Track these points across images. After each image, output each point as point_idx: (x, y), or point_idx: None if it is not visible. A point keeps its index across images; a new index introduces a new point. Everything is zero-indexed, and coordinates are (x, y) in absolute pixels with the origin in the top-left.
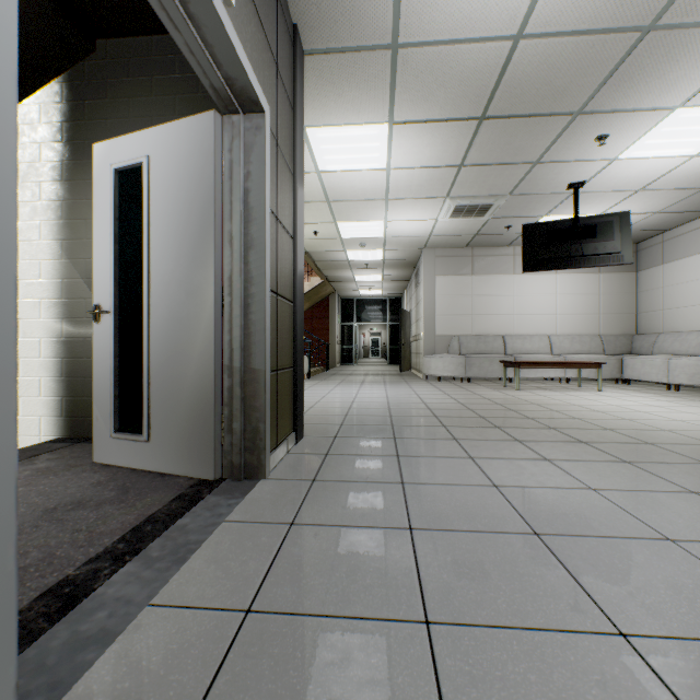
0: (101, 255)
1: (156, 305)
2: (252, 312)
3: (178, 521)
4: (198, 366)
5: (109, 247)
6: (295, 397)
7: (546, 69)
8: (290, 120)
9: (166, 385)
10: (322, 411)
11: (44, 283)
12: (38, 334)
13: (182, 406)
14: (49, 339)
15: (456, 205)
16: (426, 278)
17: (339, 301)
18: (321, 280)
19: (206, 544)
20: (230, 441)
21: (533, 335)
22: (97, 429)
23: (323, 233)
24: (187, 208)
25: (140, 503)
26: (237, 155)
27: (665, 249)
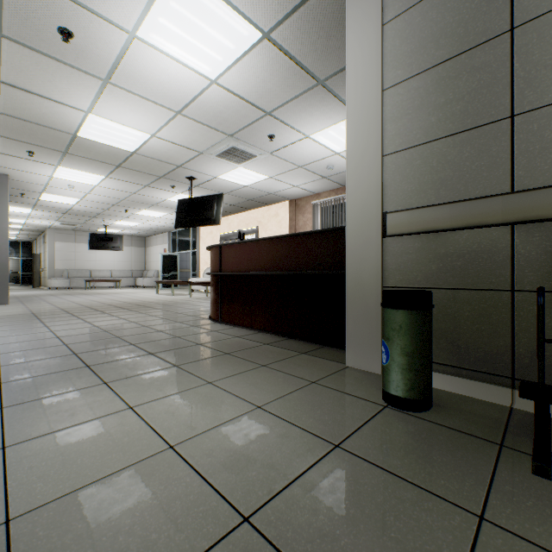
0: None
1: None
2: None
3: None
4: None
5: None
6: None
7: (80, 213)
8: None
9: None
10: None
11: None
12: None
13: None
14: None
15: (62, 223)
16: (50, 242)
17: None
18: None
19: None
20: None
21: (105, 270)
22: None
23: None
24: None
25: None
26: None
27: (151, 242)
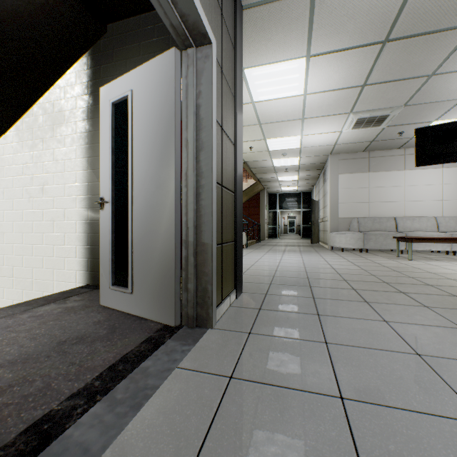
0: (104, 163)
1: (137, 196)
2: (202, 199)
3: (143, 363)
4: (163, 240)
5: (109, 157)
6: (236, 263)
7: None
8: (232, 56)
9: (143, 254)
10: (255, 272)
11: (78, 186)
12: (75, 218)
13: (153, 269)
14: (81, 221)
15: (358, 118)
16: (331, 176)
17: (267, 195)
18: (254, 181)
19: (159, 390)
20: (186, 297)
21: (421, 216)
22: (102, 282)
23: (256, 148)
24: (156, 123)
25: (120, 342)
26: (191, 79)
27: None
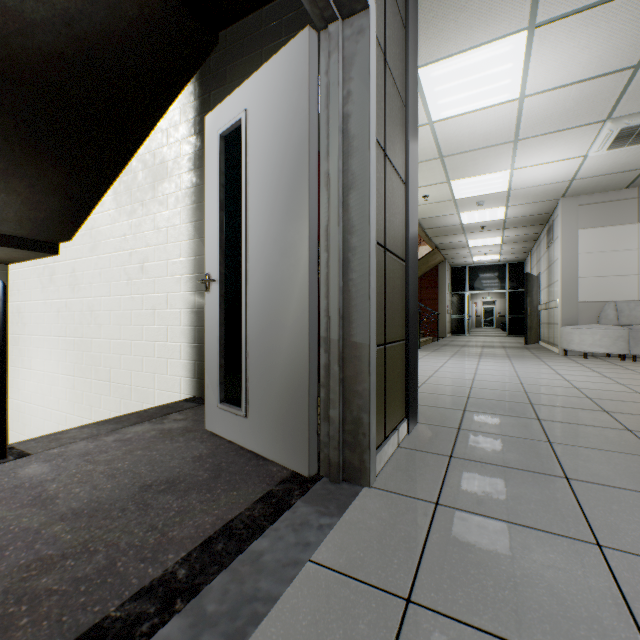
0: (210, 225)
1: (253, 270)
2: (352, 269)
3: (254, 542)
4: (291, 338)
5: (216, 215)
6: (407, 376)
7: None
8: (400, 38)
9: (262, 358)
10: (436, 389)
11: (183, 261)
12: (179, 305)
13: (275, 382)
14: (186, 310)
15: (621, 128)
16: (563, 233)
17: (449, 269)
18: (429, 249)
19: (277, 608)
20: (326, 430)
21: None
22: (208, 397)
23: (433, 196)
24: (281, 154)
25: (224, 497)
26: (335, 74)
27: None
